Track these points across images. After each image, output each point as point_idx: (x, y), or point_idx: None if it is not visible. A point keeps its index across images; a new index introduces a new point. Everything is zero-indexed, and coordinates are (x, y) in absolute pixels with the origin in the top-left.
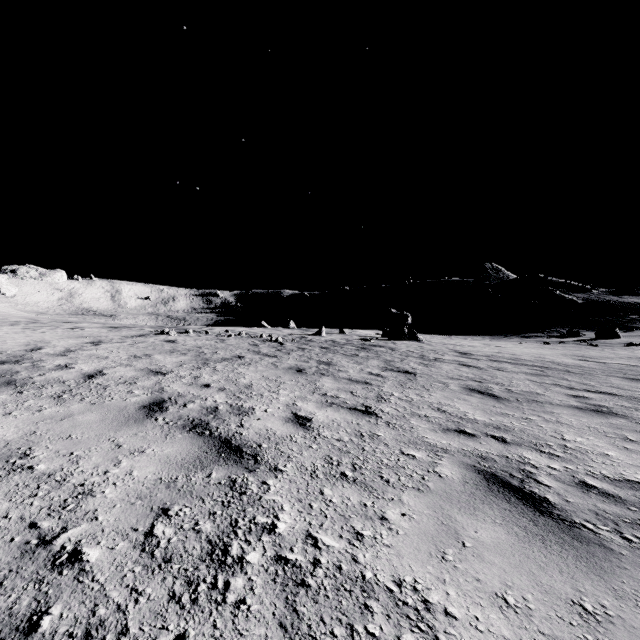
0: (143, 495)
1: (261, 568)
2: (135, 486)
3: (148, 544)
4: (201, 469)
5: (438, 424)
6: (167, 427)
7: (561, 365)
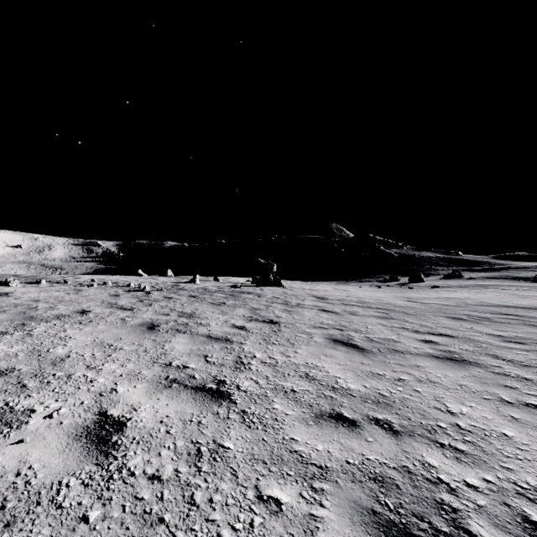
0: None
1: None
2: None
3: None
4: None
5: (309, 405)
6: None
7: (397, 307)
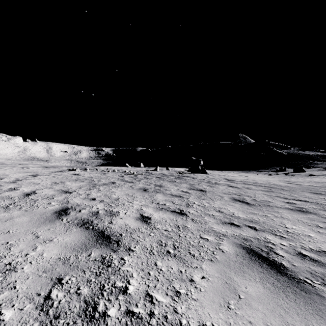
0: (47, 269)
1: (116, 320)
2: (43, 263)
3: (45, 305)
4: (85, 251)
5: (219, 219)
6: (68, 224)
7: (279, 186)
